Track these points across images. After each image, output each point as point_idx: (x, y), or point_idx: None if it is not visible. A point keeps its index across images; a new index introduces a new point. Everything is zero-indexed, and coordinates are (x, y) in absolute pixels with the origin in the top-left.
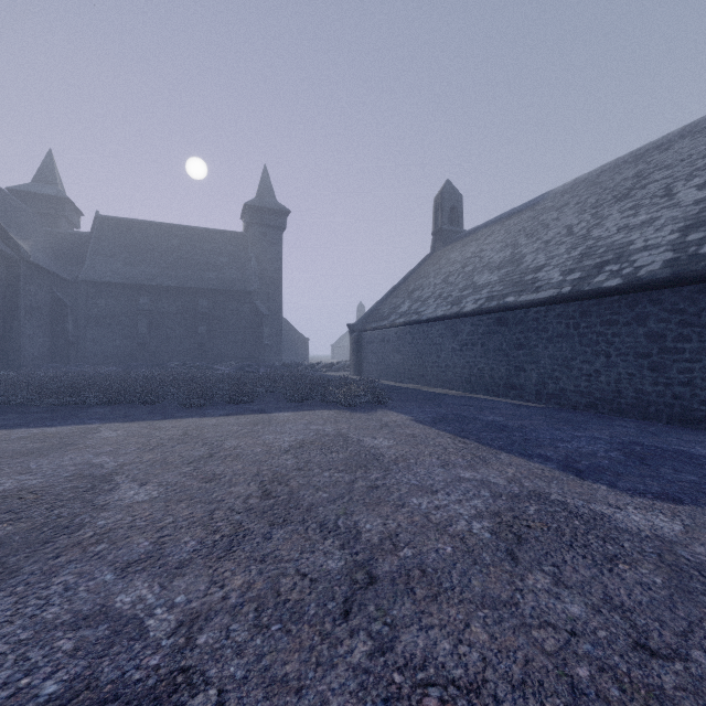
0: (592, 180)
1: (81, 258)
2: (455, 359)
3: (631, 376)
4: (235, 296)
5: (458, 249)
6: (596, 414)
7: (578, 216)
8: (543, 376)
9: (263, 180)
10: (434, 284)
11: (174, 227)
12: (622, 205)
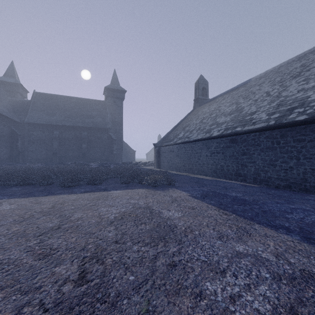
0: (276, 70)
1: (26, 112)
2: (207, 160)
3: (313, 170)
4: (100, 130)
5: (207, 107)
6: (291, 191)
7: (271, 87)
8: (257, 170)
9: (113, 76)
10: (195, 123)
11: (71, 98)
12: (297, 79)
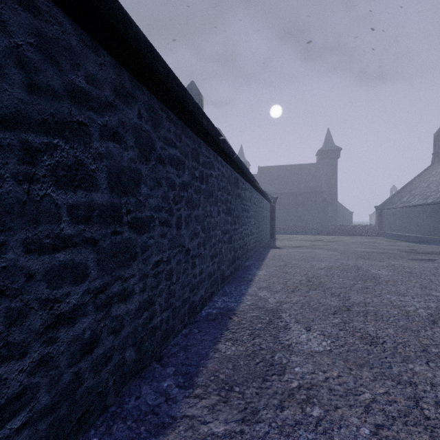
0: None
1: None
2: (424, 222)
3: None
4: (314, 194)
5: None
6: None
7: None
8: None
9: (327, 136)
10: (422, 187)
11: (286, 166)
12: None
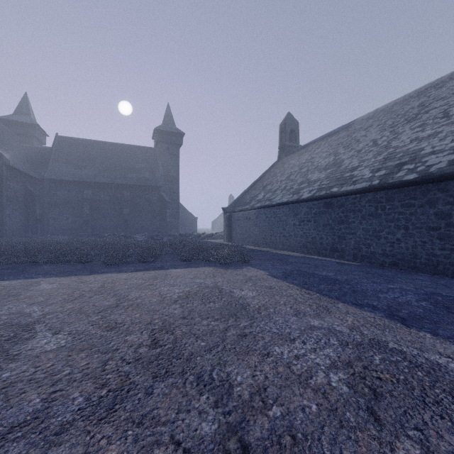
0: (388, 109)
1: (45, 164)
2: (295, 231)
3: (424, 243)
4: (148, 189)
5: (296, 158)
6: (398, 270)
7: (380, 133)
8: (358, 243)
9: (166, 113)
10: (280, 180)
11: (108, 144)
12: (412, 125)
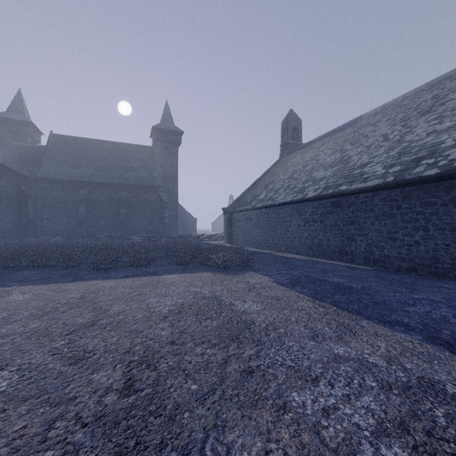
0: (397, 104)
1: (39, 163)
2: (300, 232)
3: (447, 246)
4: (146, 189)
5: (299, 156)
6: (416, 275)
7: (391, 128)
8: (370, 245)
9: (165, 111)
10: (283, 179)
11: (104, 142)
12: (427, 117)
